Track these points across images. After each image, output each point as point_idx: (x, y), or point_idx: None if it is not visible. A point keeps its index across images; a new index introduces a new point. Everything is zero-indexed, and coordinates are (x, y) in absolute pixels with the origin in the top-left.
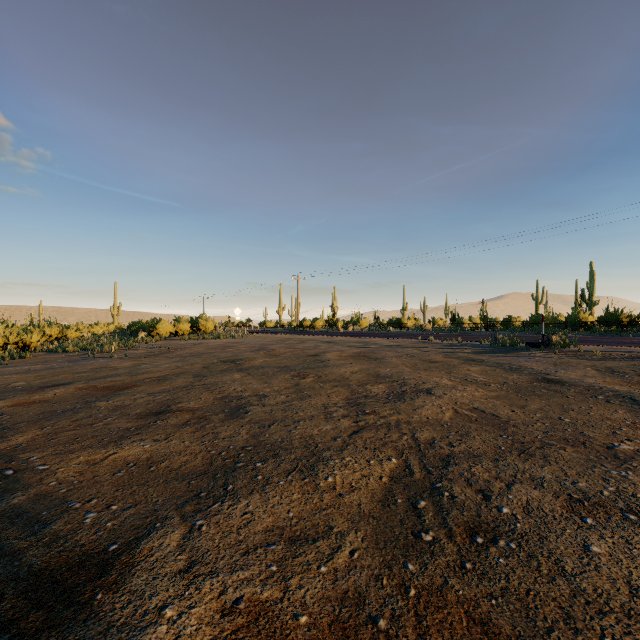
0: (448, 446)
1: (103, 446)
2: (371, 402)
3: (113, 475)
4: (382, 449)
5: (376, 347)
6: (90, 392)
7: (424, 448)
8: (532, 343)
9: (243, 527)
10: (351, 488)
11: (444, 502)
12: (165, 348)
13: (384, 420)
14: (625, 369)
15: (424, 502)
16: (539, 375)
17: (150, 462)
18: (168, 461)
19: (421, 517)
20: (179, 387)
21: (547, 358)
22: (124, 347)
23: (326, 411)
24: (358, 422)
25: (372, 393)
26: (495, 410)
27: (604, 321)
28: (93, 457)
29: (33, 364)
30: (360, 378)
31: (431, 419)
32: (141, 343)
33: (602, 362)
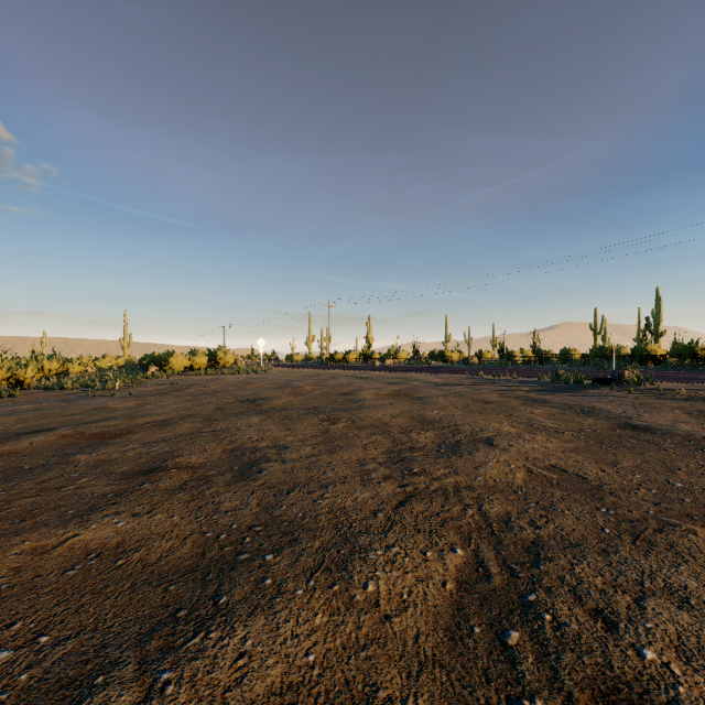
0: (531, 526)
1: (63, 523)
2: (419, 457)
3: (62, 574)
4: (441, 532)
5: (418, 384)
6: (74, 441)
7: (498, 530)
8: (600, 380)
9: (233, 687)
10: (402, 604)
11: (547, 634)
12: (177, 385)
13: (438, 484)
14: None
15: (516, 634)
16: (620, 420)
17: (119, 551)
18: (144, 550)
19: (516, 666)
20: (183, 434)
21: (622, 398)
22: (131, 383)
23: (362, 470)
24: (404, 487)
25: (419, 444)
26: (580, 469)
27: (677, 354)
28: (43, 542)
29: (21, 404)
30: (403, 423)
31: (499, 482)
32: (151, 379)
33: (690, 403)
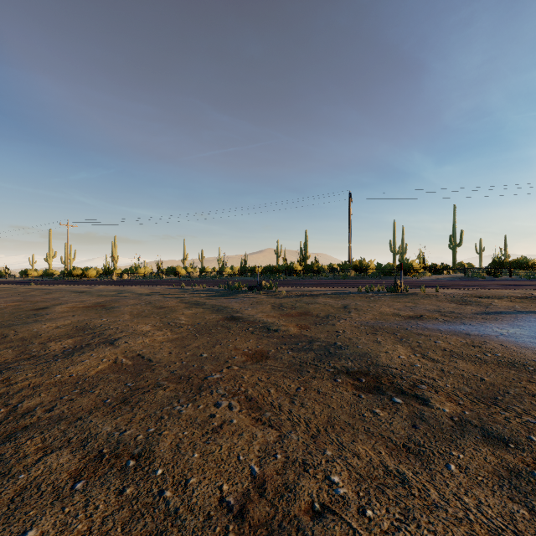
0: (44, 412)
1: None
2: (25, 365)
3: None
4: None
5: (126, 295)
6: None
7: (6, 422)
8: (251, 287)
9: None
10: None
11: None
12: None
13: (6, 389)
14: (288, 304)
15: None
16: (231, 314)
17: None
18: None
19: None
20: None
21: (252, 298)
22: None
23: None
24: None
25: (45, 351)
26: (155, 354)
27: (305, 269)
28: None
29: None
30: (57, 333)
31: (73, 376)
32: None
33: (282, 299)
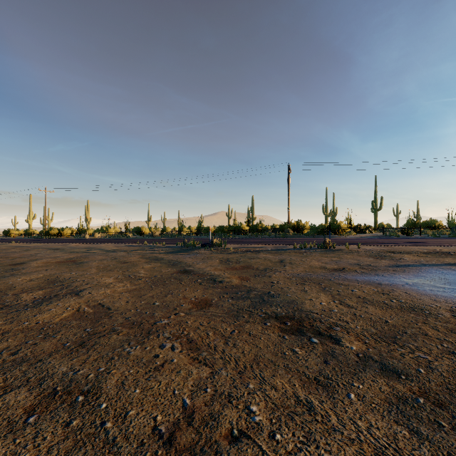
0: (9, 355)
1: None
2: None
3: None
4: None
5: (95, 252)
6: None
7: None
8: (204, 244)
9: None
10: None
11: None
12: None
13: None
14: (234, 259)
15: None
16: (184, 267)
17: None
18: None
19: None
20: None
21: (204, 254)
22: None
23: None
24: None
25: (17, 302)
26: (114, 303)
27: (251, 229)
28: None
29: None
30: (30, 285)
31: (39, 323)
32: None
33: (229, 255)
